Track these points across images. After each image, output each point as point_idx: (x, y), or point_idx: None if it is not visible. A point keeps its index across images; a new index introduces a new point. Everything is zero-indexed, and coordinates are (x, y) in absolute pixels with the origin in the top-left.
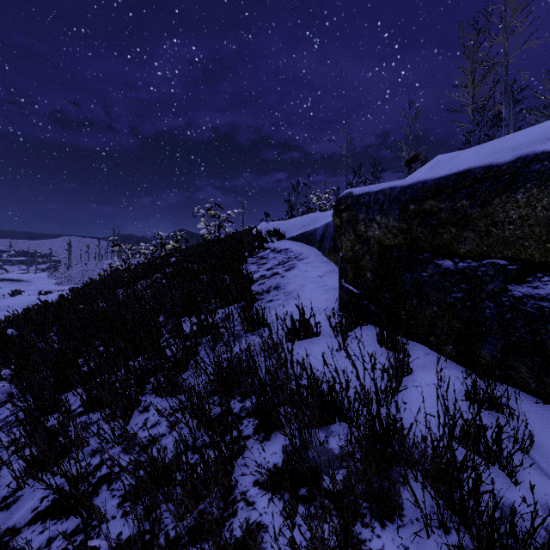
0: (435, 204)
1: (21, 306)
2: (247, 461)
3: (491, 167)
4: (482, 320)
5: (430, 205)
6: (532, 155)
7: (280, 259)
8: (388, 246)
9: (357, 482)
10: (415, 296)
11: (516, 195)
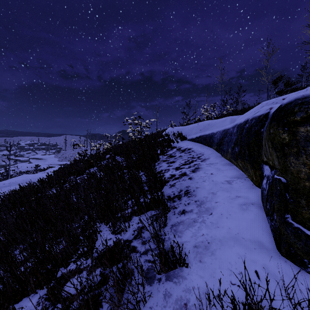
0: None
1: (22, 182)
2: None
3: None
4: None
5: None
6: None
7: (185, 159)
8: None
9: None
10: None
11: None
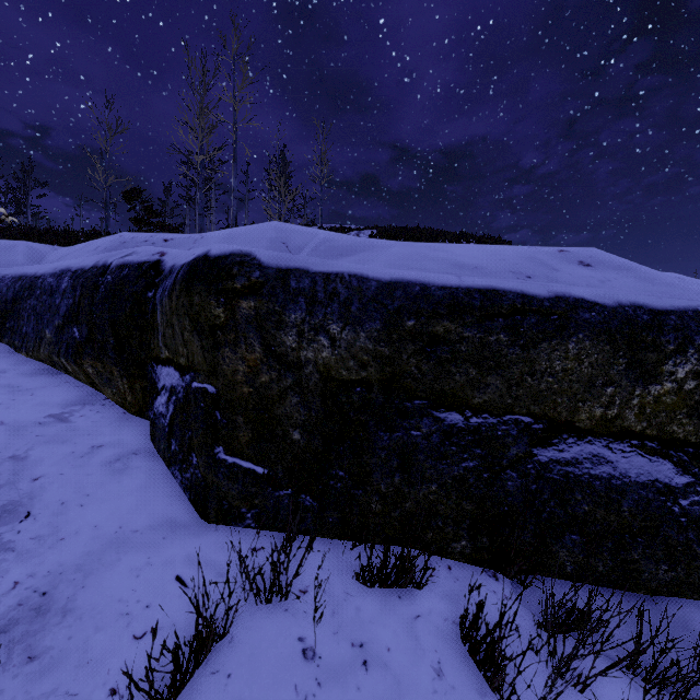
0: (455, 328)
1: None
2: None
3: (529, 297)
4: (503, 497)
5: (447, 329)
6: (572, 299)
7: None
8: (345, 381)
9: None
10: (398, 470)
11: (569, 344)
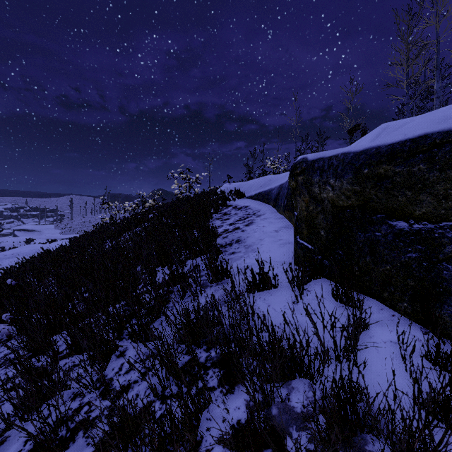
0: (390, 168)
1: (30, 253)
2: (211, 414)
3: (451, 131)
4: (439, 281)
5: (385, 169)
6: None
7: (241, 216)
8: (341, 206)
9: (323, 451)
10: (368, 254)
11: None
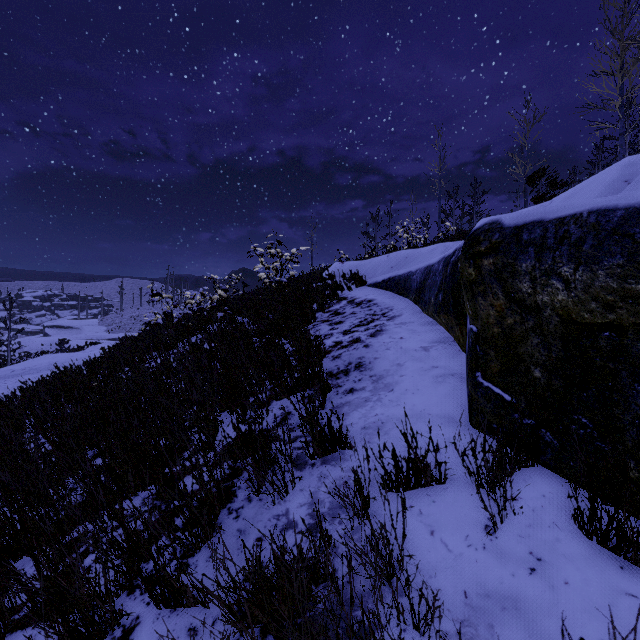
0: None
1: (49, 367)
2: None
3: None
4: None
5: None
6: None
7: (361, 317)
8: (588, 324)
9: None
10: None
11: None
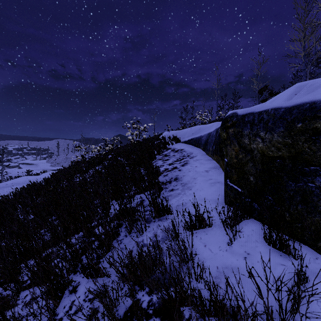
0: None
1: (24, 183)
2: None
3: None
4: None
5: None
6: None
7: (177, 157)
8: (271, 157)
9: None
10: (300, 203)
11: None
